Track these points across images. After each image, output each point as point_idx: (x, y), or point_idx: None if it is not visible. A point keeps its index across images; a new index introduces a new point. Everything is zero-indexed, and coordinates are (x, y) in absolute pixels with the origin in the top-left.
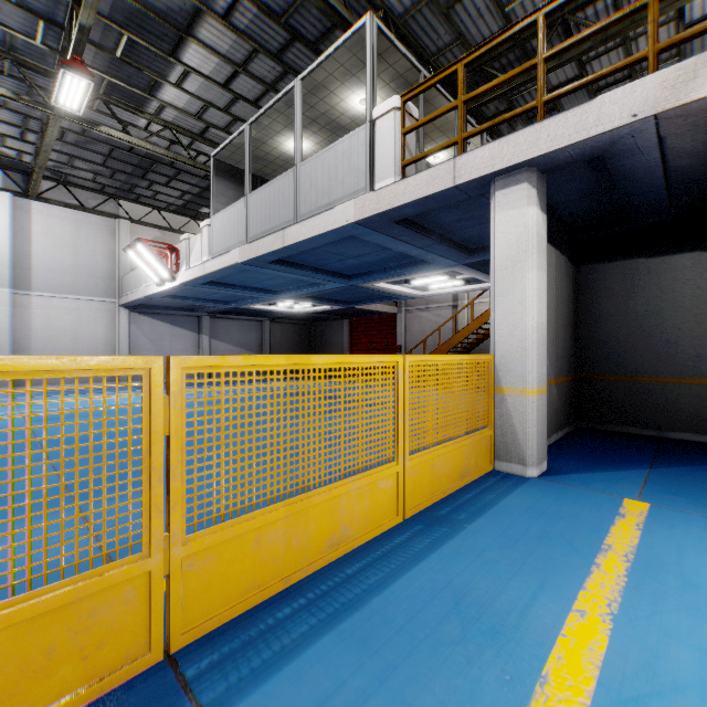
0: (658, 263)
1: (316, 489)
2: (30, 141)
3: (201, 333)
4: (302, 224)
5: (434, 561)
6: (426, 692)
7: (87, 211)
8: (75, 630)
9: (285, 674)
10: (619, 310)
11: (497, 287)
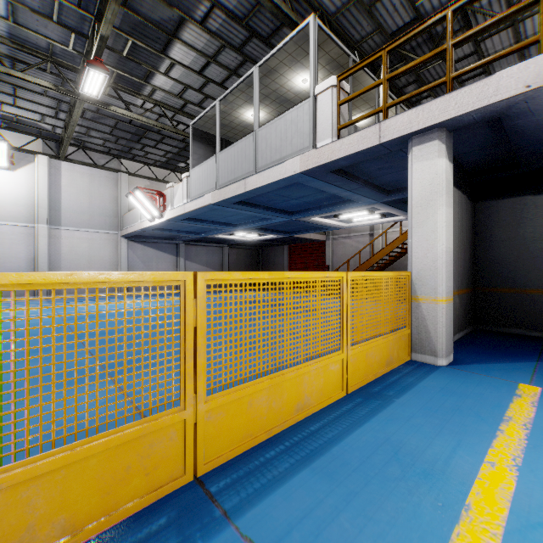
0: (542, 199)
1: (288, 369)
2: (60, 119)
3: (178, 256)
4: (259, 175)
5: (374, 424)
6: (381, 511)
7: (98, 168)
8: (141, 455)
9: (279, 494)
10: (509, 237)
11: (414, 220)
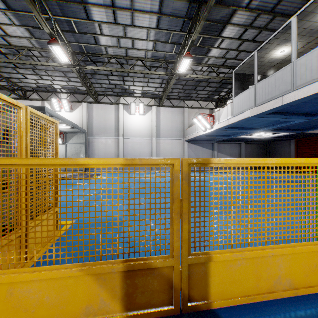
0: None
1: None
2: (162, 87)
3: (213, 150)
4: (297, 91)
5: None
6: None
7: (175, 107)
8: None
9: None
10: None
11: None
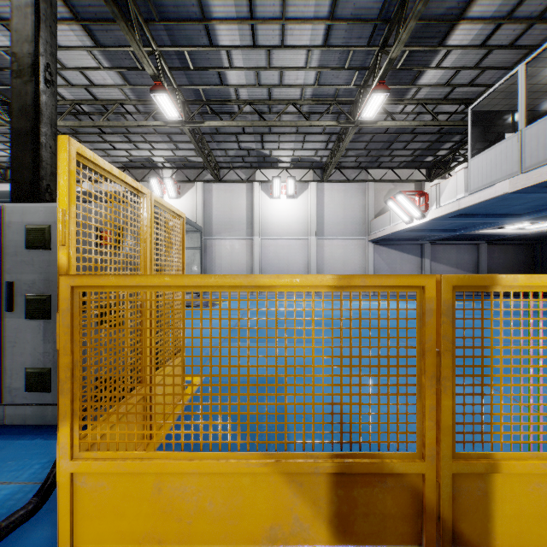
0: None
1: None
2: (328, 149)
3: (423, 257)
4: None
5: None
6: None
7: (350, 182)
8: None
9: None
10: None
11: None
